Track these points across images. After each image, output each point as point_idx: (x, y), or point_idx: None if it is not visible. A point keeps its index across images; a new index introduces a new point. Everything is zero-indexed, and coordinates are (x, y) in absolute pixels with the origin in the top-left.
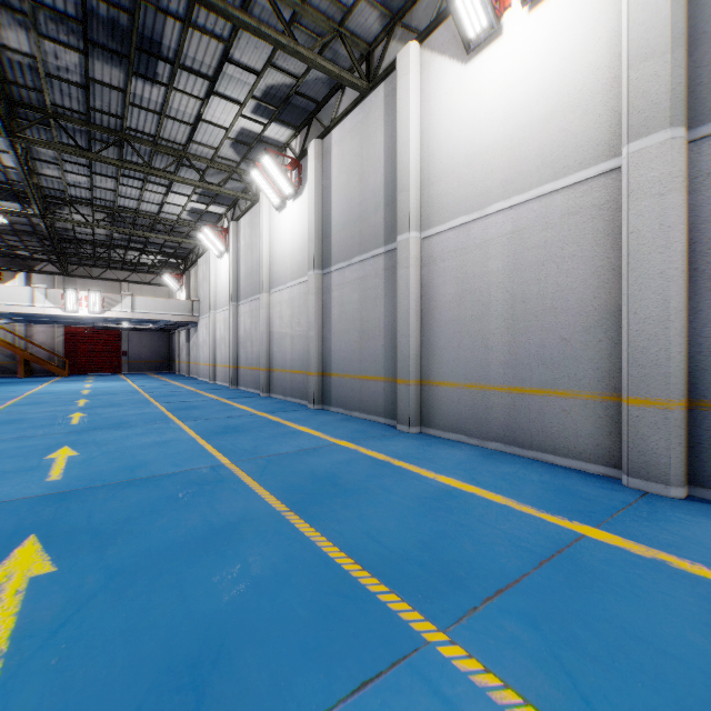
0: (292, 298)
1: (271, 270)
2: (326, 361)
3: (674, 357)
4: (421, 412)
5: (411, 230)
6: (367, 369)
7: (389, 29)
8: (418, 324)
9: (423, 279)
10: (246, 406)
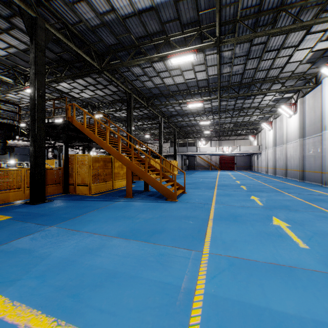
0: (293, 146)
1: (287, 137)
2: (303, 167)
3: None
4: None
5: (325, 130)
6: (315, 169)
7: None
8: (327, 156)
9: None
10: (276, 179)
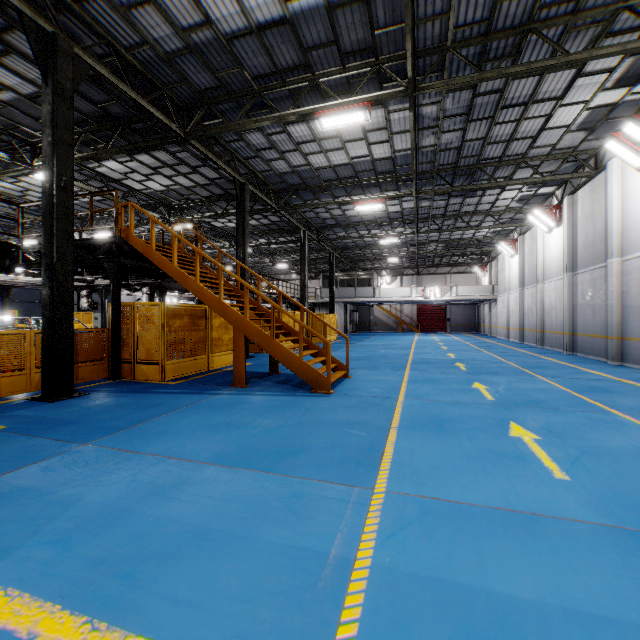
0: (556, 287)
1: (544, 269)
2: (574, 326)
3: None
4: (620, 354)
5: (612, 257)
6: (595, 331)
7: None
8: (618, 307)
9: (621, 283)
10: (523, 350)
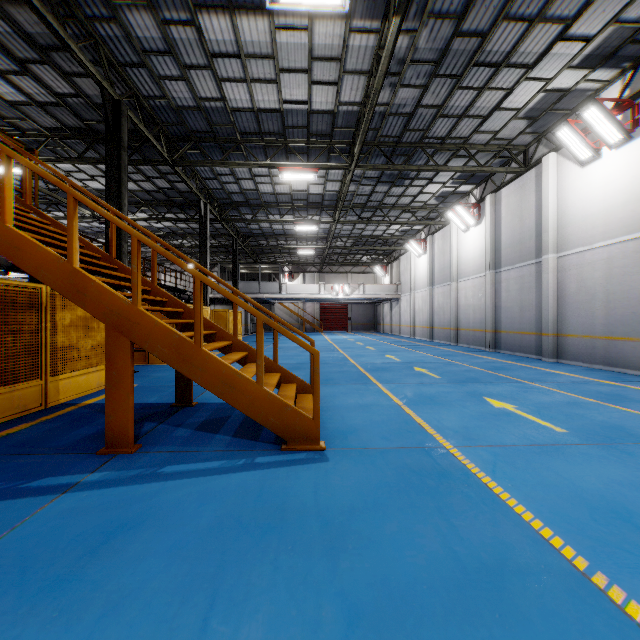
0: (474, 285)
1: (458, 268)
2: (497, 324)
3: None
4: (557, 351)
5: (550, 253)
6: (524, 328)
7: (538, 139)
8: (555, 304)
9: (558, 279)
10: (446, 348)
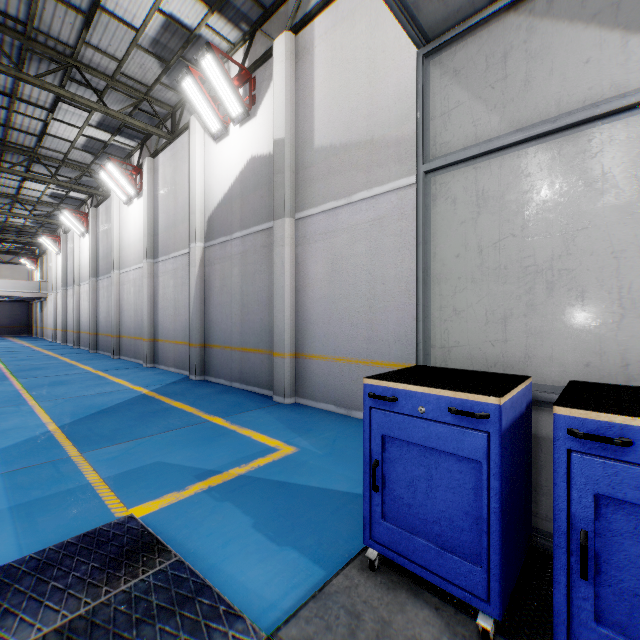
0: (88, 290)
1: (80, 271)
2: (98, 327)
3: (148, 326)
4: (120, 349)
5: (115, 270)
6: (108, 331)
7: None
8: (118, 311)
9: (120, 291)
10: (52, 352)
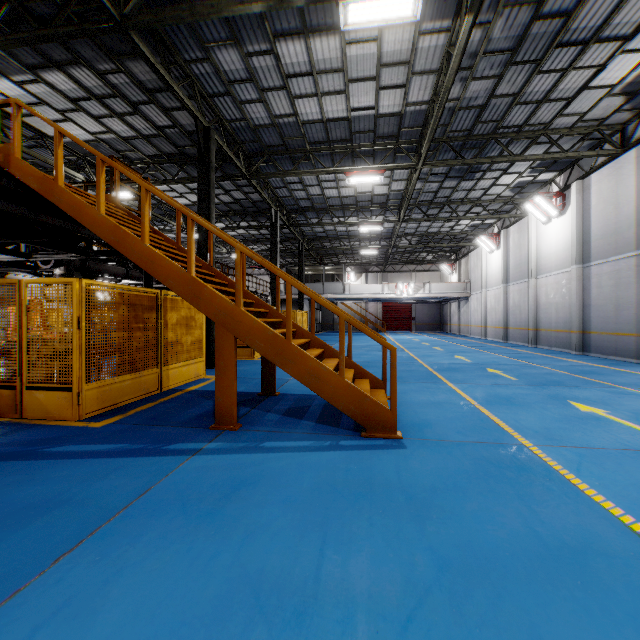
0: (556, 282)
1: (538, 263)
2: (585, 324)
3: None
4: None
5: None
6: (619, 329)
7: (637, 116)
8: None
9: None
10: (523, 350)
